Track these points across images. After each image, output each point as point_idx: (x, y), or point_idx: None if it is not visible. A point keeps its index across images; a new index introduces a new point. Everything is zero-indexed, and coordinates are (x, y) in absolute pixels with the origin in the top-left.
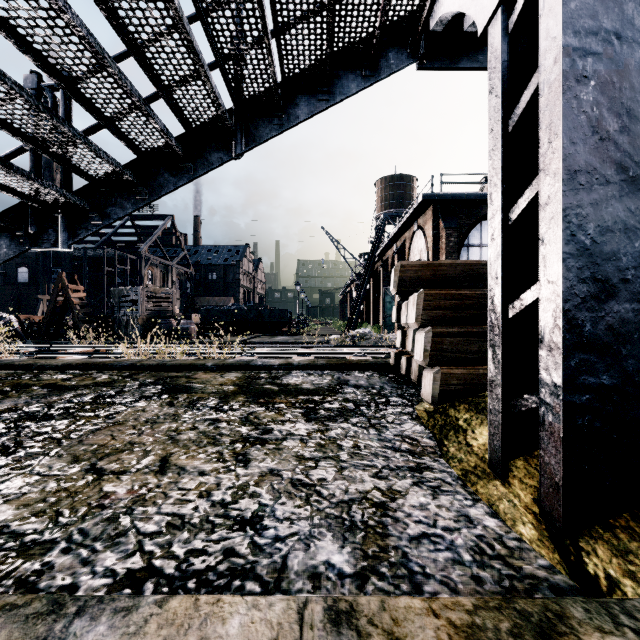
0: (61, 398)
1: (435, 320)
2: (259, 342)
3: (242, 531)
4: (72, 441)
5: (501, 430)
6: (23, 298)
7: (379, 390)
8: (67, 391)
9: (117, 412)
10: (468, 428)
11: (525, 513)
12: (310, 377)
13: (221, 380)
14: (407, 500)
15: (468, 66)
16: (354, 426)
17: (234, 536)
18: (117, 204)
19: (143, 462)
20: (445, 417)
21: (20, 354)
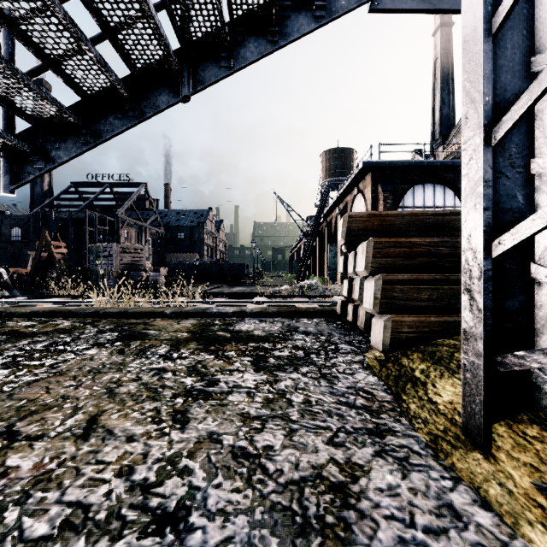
0: (15, 345)
1: (385, 268)
2: (219, 292)
3: (159, 535)
4: (1, 395)
5: (483, 392)
6: (16, 254)
7: (328, 337)
8: (24, 338)
9: (64, 360)
10: (427, 381)
11: (528, 506)
12: (261, 324)
13: (177, 327)
14: (371, 480)
15: (420, 8)
16: (304, 376)
17: (146, 545)
18: (61, 148)
19: (68, 423)
20: (398, 367)
21: (2, 302)
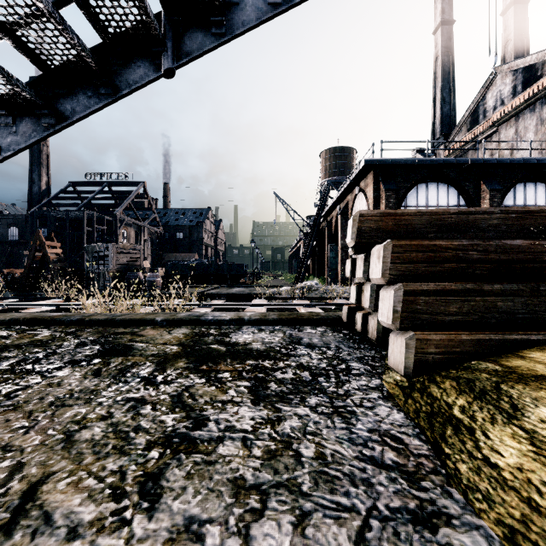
0: None
1: (405, 275)
2: (217, 293)
3: None
4: None
5: None
6: (14, 254)
7: (336, 351)
8: None
9: (25, 386)
10: (474, 426)
11: None
12: (261, 334)
13: (167, 338)
14: None
15: None
16: (313, 412)
17: None
18: (19, 132)
19: None
20: (429, 399)
21: None
